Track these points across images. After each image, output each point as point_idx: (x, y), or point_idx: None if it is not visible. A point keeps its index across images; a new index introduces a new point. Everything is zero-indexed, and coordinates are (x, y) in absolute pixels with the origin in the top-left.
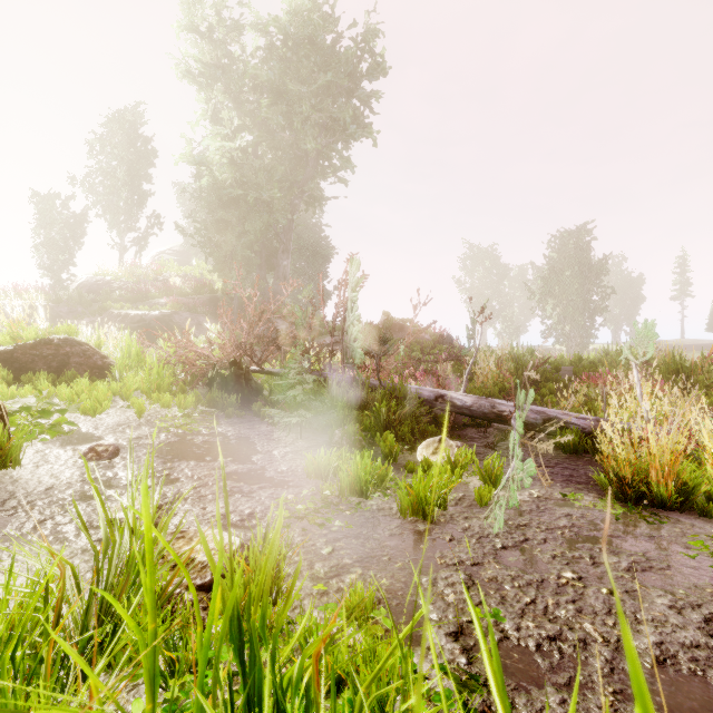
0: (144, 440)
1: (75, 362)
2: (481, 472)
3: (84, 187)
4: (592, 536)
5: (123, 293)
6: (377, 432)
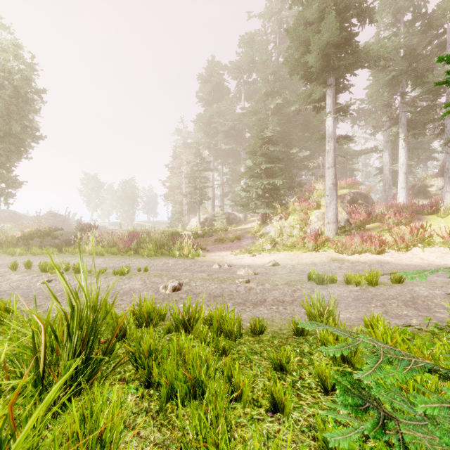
0: None
1: None
2: None
3: None
4: None
5: None
6: None
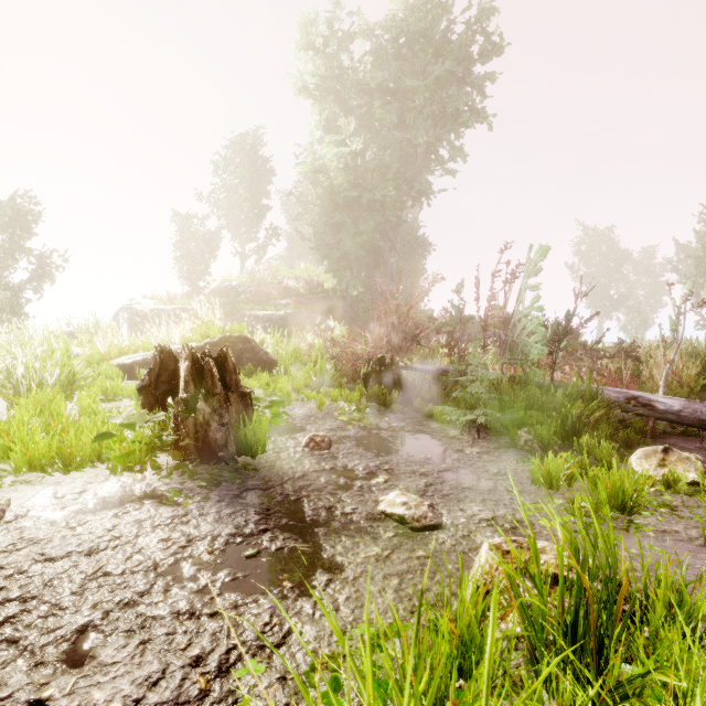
0: (339, 432)
1: (246, 357)
2: None
3: (213, 206)
4: None
5: (247, 296)
6: (573, 437)
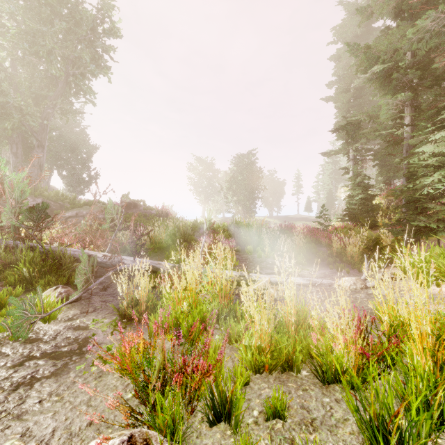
0: None
1: None
2: (44, 312)
3: None
4: (53, 352)
5: None
6: (8, 287)
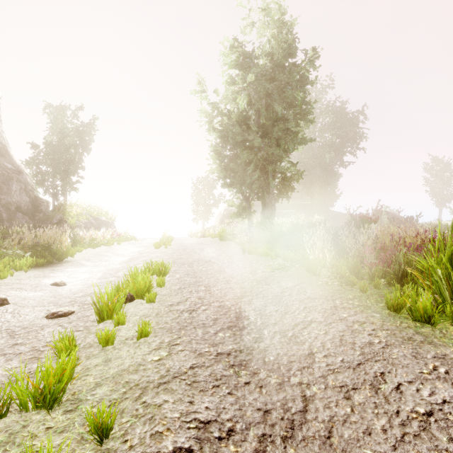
0: None
1: None
2: None
3: None
4: None
5: None
6: None
